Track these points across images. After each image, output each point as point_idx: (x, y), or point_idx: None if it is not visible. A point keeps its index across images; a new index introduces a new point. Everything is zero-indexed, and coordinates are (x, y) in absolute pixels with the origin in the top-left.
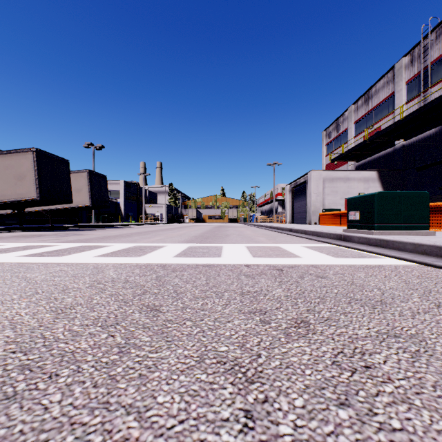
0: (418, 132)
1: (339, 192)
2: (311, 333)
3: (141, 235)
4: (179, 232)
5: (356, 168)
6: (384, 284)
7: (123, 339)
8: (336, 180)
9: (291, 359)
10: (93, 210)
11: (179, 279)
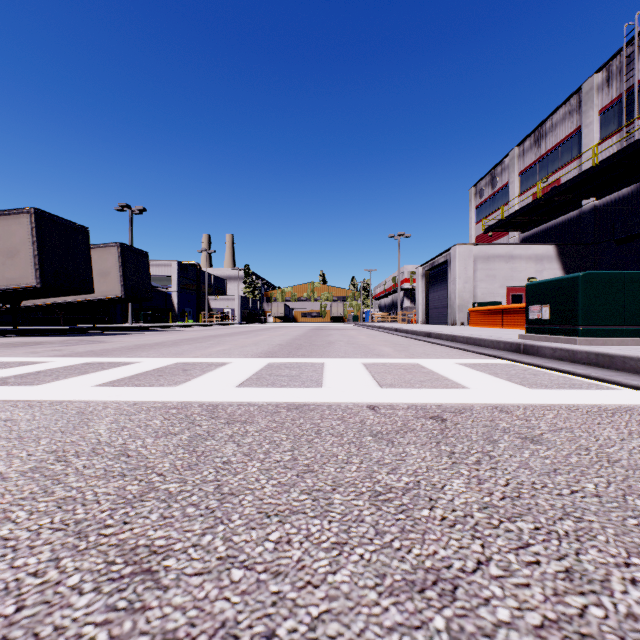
0: (619, 186)
1: (498, 277)
2: None
3: (195, 343)
4: (257, 338)
5: (521, 241)
6: None
7: None
8: (494, 259)
9: None
10: (130, 304)
11: (235, 446)
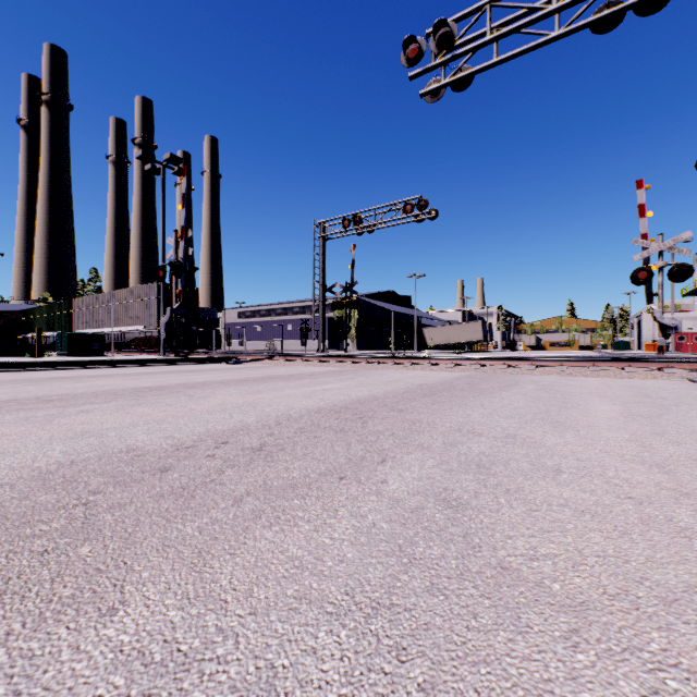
0: None
1: None
2: None
3: None
4: None
5: None
6: None
7: None
8: None
9: None
10: None
11: None
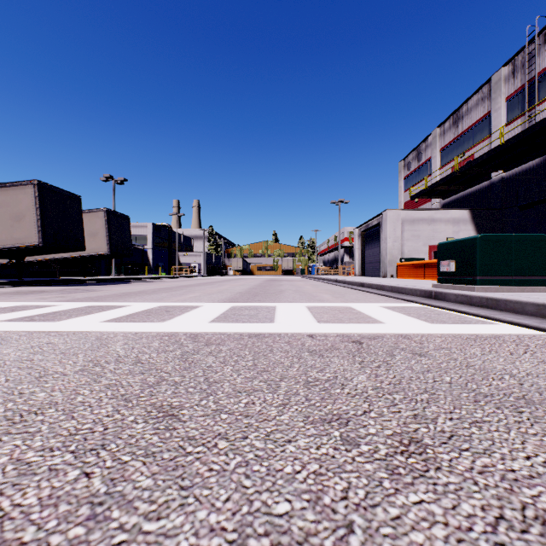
0: (522, 161)
1: (422, 236)
2: (432, 467)
3: (170, 292)
4: (221, 287)
5: (442, 206)
6: (515, 367)
7: (105, 483)
8: (418, 222)
9: (411, 538)
10: (113, 259)
11: (214, 357)
